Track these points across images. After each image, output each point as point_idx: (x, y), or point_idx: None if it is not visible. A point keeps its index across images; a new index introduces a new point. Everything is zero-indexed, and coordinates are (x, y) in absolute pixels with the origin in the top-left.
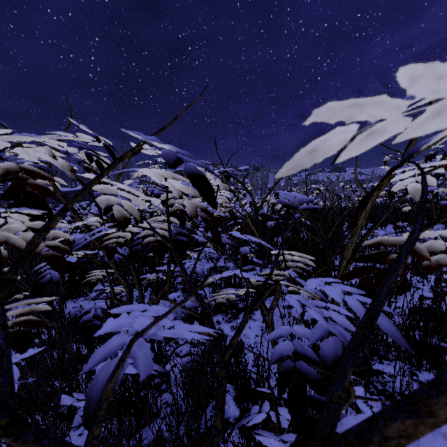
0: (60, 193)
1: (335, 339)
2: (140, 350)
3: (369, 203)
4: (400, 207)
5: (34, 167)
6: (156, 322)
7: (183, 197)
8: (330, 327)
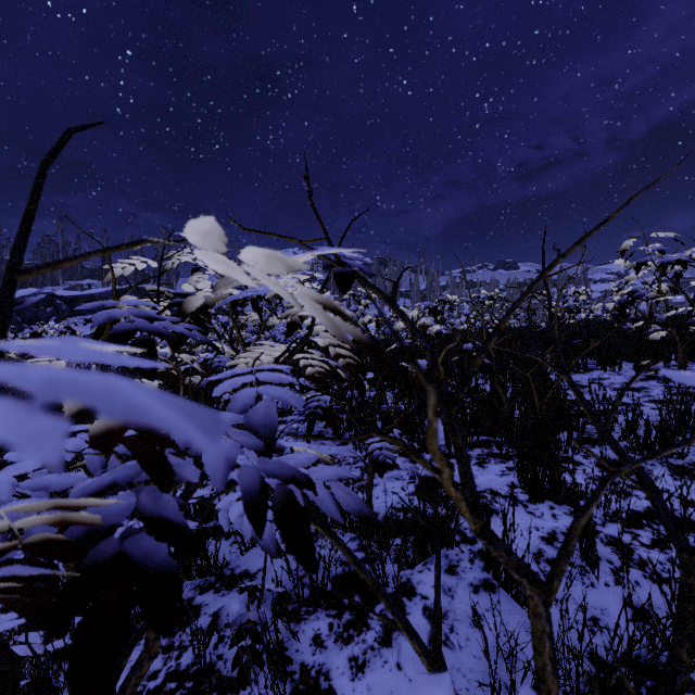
0: None
1: None
2: None
3: None
4: (648, 332)
5: None
6: None
7: None
8: None
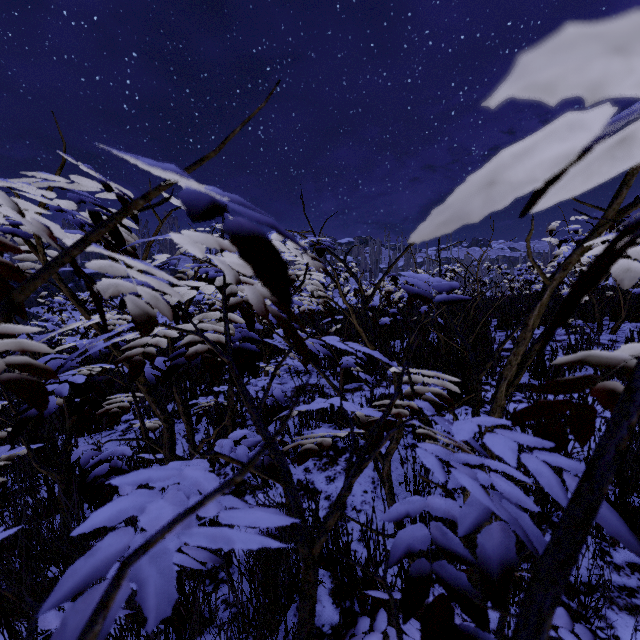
0: (56, 276)
1: (503, 526)
2: (154, 565)
3: (548, 292)
4: None
5: (3, 232)
6: (174, 524)
7: (250, 281)
8: (495, 509)
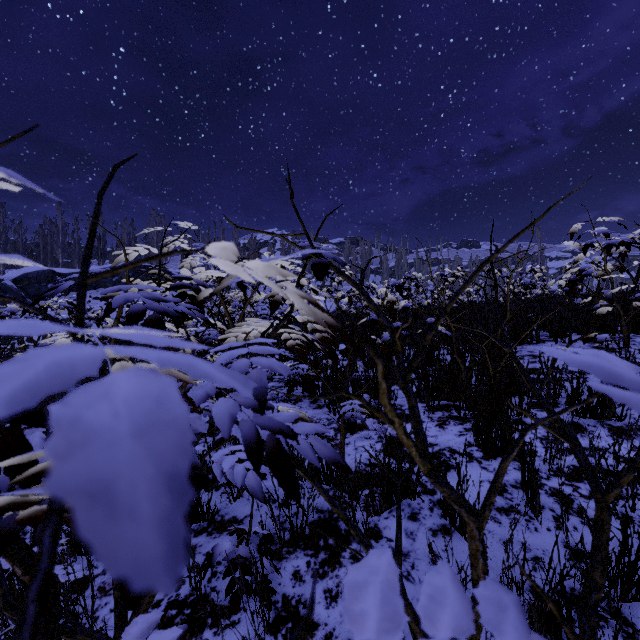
0: None
1: None
2: None
3: None
4: (595, 307)
5: None
6: None
7: None
8: None
